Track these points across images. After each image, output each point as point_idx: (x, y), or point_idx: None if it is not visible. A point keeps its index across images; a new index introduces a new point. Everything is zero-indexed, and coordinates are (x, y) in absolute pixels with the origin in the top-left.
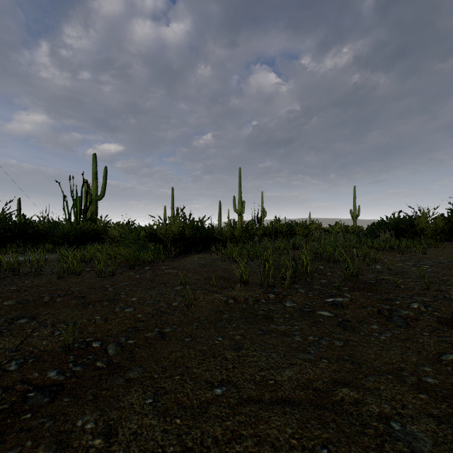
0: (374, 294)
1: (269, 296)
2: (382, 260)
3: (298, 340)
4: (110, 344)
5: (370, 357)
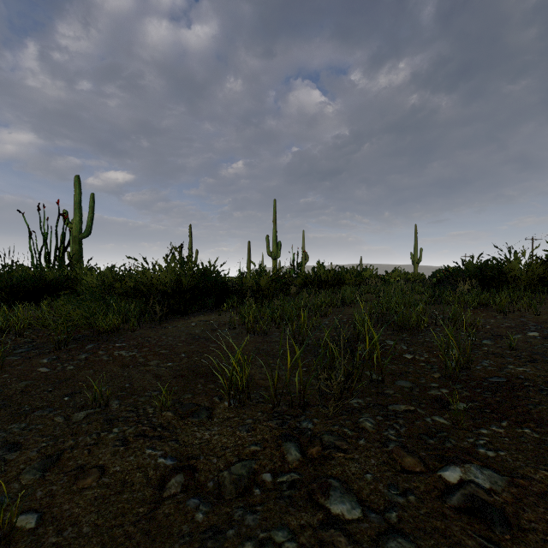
0: (543, 437)
1: (285, 456)
2: (483, 327)
3: None
4: None
5: None
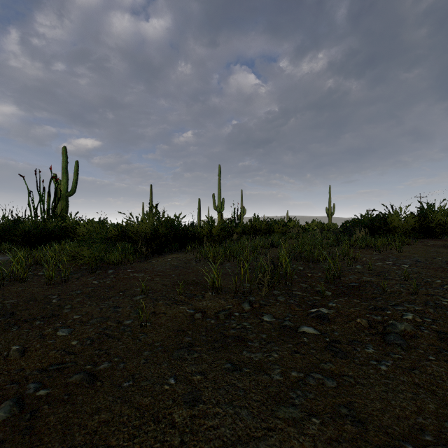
0: (360, 301)
1: (243, 308)
2: (361, 259)
3: (278, 379)
4: (7, 399)
5: (375, 406)
